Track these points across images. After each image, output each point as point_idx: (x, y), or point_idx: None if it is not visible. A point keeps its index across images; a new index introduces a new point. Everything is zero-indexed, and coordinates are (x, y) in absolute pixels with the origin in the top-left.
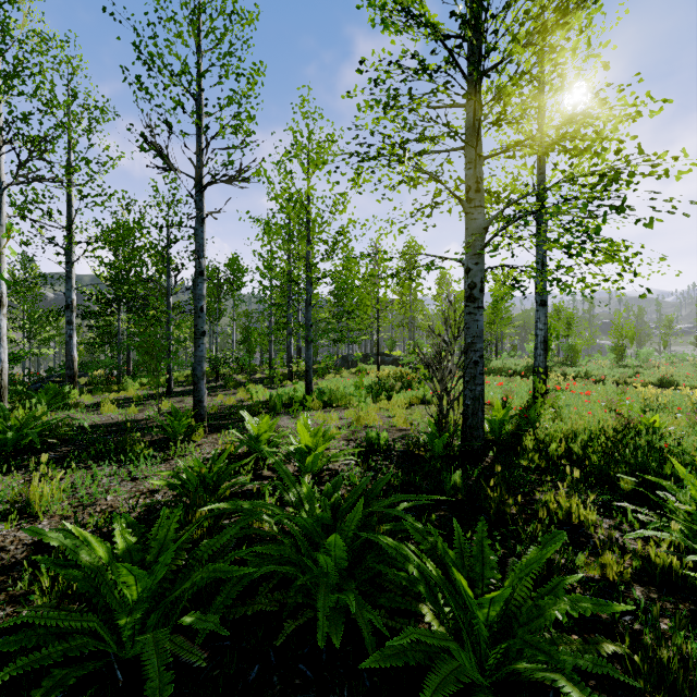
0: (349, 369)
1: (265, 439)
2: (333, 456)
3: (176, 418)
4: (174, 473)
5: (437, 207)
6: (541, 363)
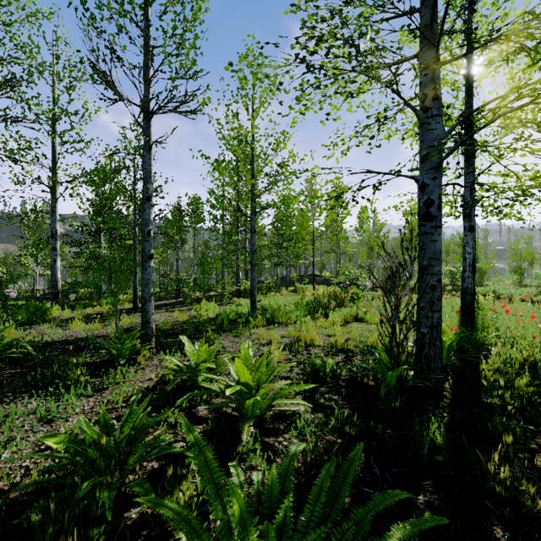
0: (287, 288)
1: (204, 367)
2: (277, 395)
3: (121, 341)
4: (71, 436)
5: (385, 123)
6: (470, 284)
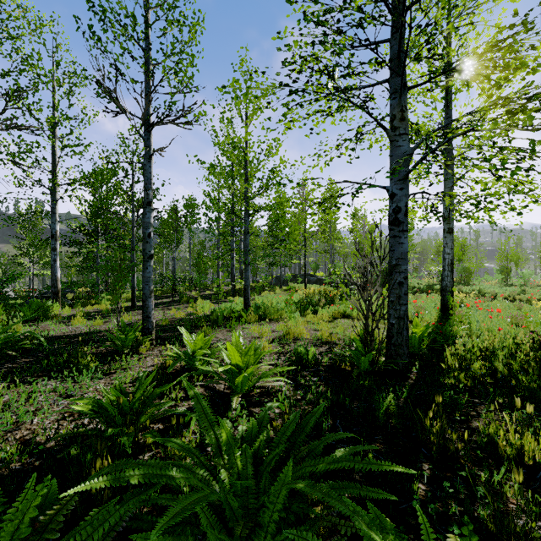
0: (281, 287)
1: (200, 354)
2: (263, 375)
3: (124, 333)
4: (94, 400)
5: (361, 138)
6: (449, 283)
